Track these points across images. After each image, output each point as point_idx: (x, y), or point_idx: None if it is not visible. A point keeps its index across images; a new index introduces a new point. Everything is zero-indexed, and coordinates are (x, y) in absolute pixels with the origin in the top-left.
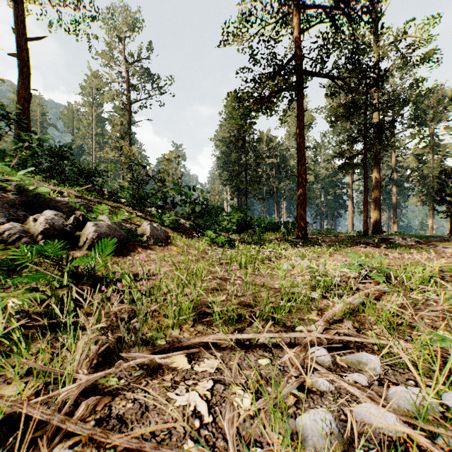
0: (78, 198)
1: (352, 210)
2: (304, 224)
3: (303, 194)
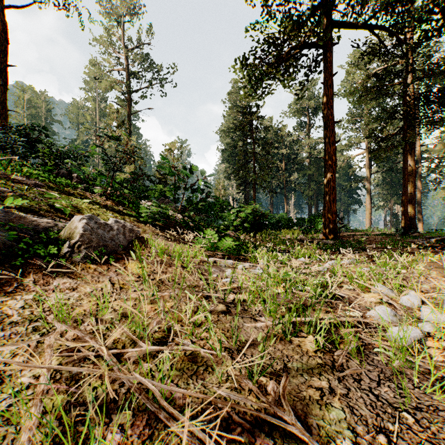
0: None
1: (370, 205)
2: (334, 219)
3: (332, 181)
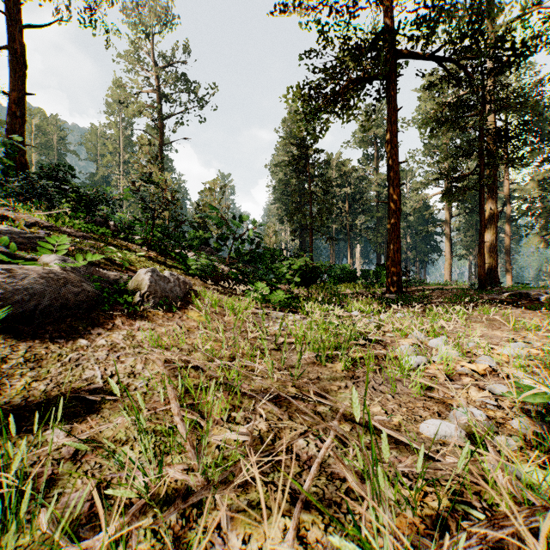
0: (46, 230)
1: (449, 255)
2: (398, 272)
3: (396, 229)
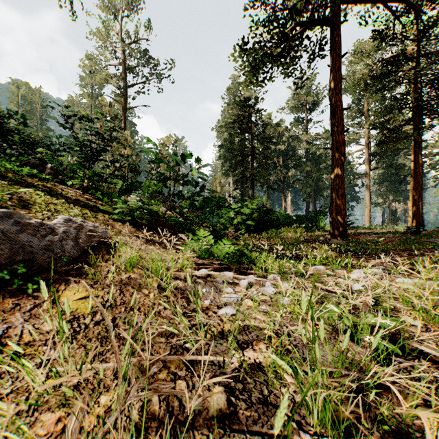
0: None
1: (369, 202)
2: (343, 217)
3: (341, 174)
